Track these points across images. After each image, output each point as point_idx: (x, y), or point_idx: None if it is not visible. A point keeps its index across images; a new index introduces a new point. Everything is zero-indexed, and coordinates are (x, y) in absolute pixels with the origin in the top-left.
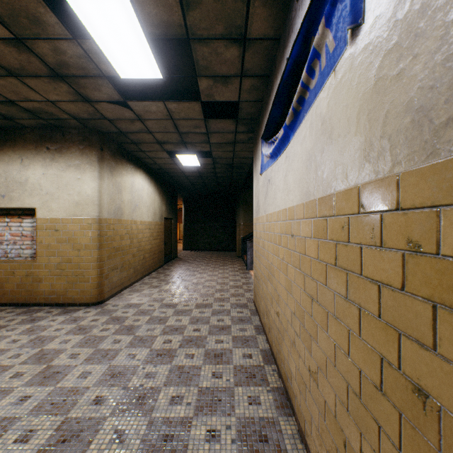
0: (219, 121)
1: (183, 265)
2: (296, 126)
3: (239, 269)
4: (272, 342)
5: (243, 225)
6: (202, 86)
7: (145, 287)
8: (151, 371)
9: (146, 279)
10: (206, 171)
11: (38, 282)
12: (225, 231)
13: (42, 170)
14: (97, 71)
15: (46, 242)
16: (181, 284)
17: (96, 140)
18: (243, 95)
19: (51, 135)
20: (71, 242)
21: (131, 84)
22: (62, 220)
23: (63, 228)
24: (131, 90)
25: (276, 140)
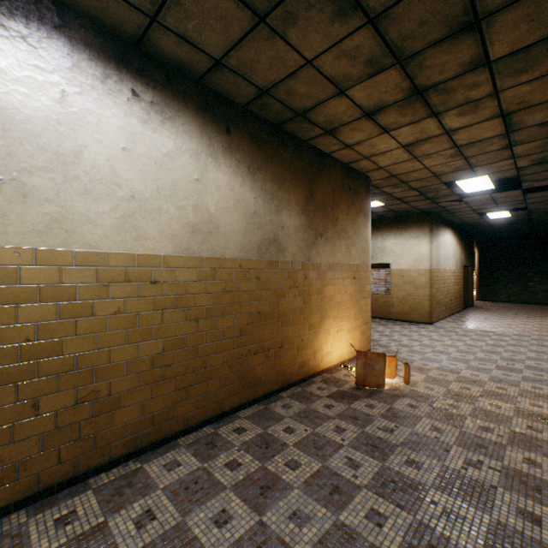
0: (538, 193)
1: (485, 312)
2: None
3: None
4: None
5: None
6: (524, 185)
7: (456, 321)
8: (492, 348)
9: (452, 317)
10: (516, 219)
11: (391, 306)
12: (542, 280)
13: (394, 241)
14: (451, 194)
15: (396, 283)
16: (491, 323)
17: (428, 219)
18: None
19: (399, 220)
20: (411, 283)
21: None
22: (406, 270)
23: (406, 275)
24: None
25: None
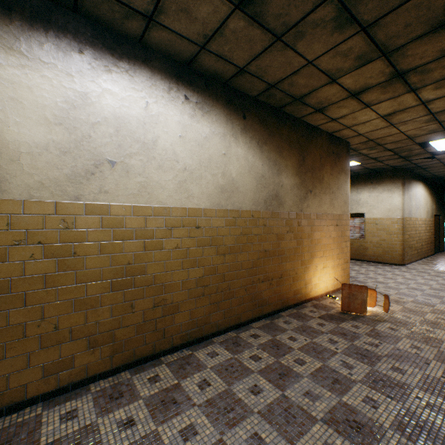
0: None
1: None
2: None
3: None
4: None
5: None
6: None
7: (427, 263)
8: None
9: (423, 260)
10: None
11: (365, 249)
12: None
13: (367, 194)
14: (424, 152)
15: (369, 230)
16: None
17: (400, 174)
18: None
19: (372, 176)
20: (384, 230)
21: None
22: (379, 219)
23: (379, 223)
24: None
25: None
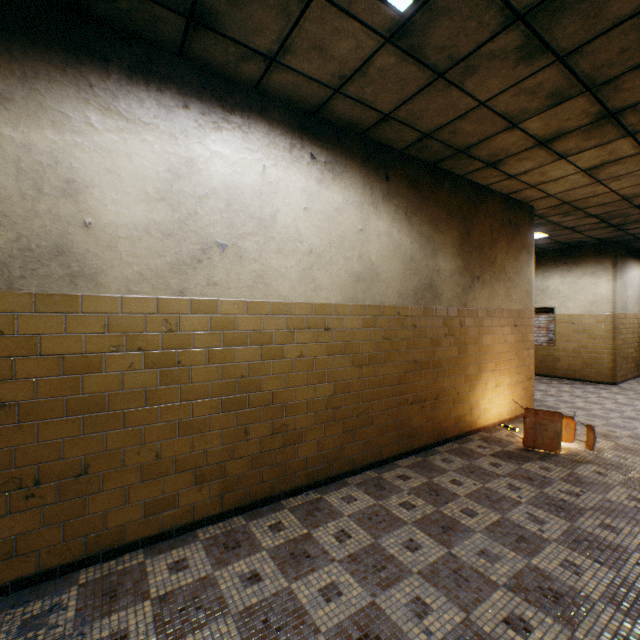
0: None
1: None
2: None
3: None
4: None
5: None
6: None
7: None
8: None
9: None
10: None
11: (555, 360)
12: None
13: (559, 280)
14: None
15: (562, 332)
16: None
17: (609, 250)
18: None
19: (566, 253)
20: (585, 332)
21: None
22: (577, 316)
23: (577, 322)
24: None
25: None
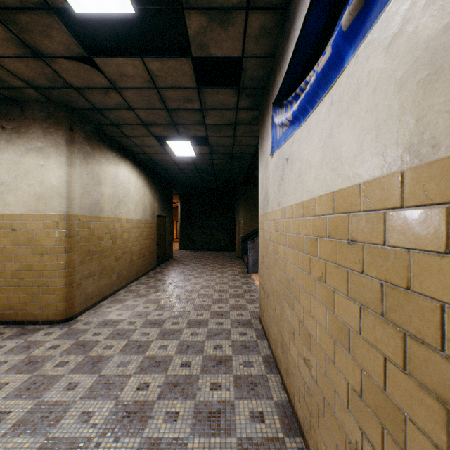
0: (217, 91)
1: (178, 267)
2: (366, 23)
3: (239, 272)
4: (293, 395)
5: (243, 223)
6: (192, 29)
7: (130, 295)
8: None
9: (133, 285)
10: (202, 163)
11: None
12: (223, 230)
13: None
14: None
15: (0, 244)
16: (173, 292)
17: (64, 117)
18: (248, 45)
19: (6, 111)
20: (31, 244)
21: (99, 37)
22: (21, 217)
23: (21, 227)
24: (101, 48)
25: (304, 89)
